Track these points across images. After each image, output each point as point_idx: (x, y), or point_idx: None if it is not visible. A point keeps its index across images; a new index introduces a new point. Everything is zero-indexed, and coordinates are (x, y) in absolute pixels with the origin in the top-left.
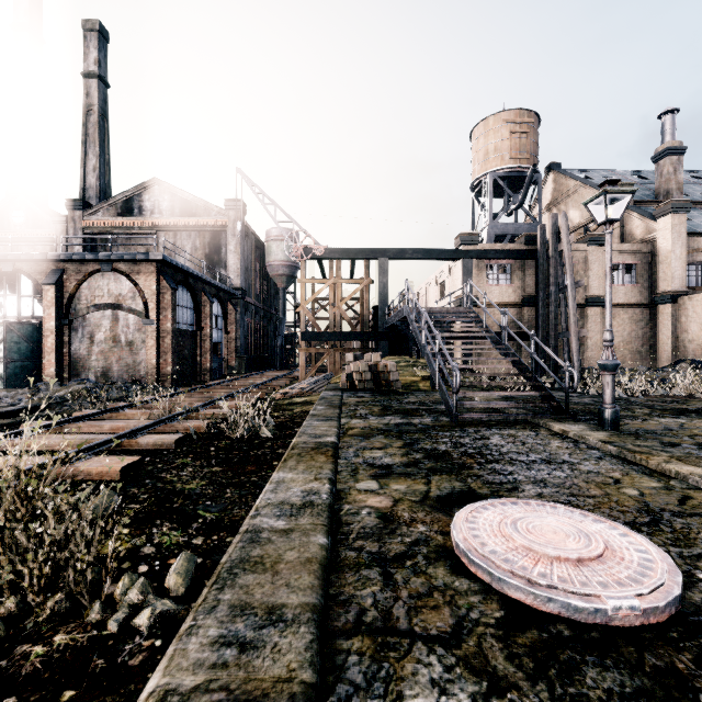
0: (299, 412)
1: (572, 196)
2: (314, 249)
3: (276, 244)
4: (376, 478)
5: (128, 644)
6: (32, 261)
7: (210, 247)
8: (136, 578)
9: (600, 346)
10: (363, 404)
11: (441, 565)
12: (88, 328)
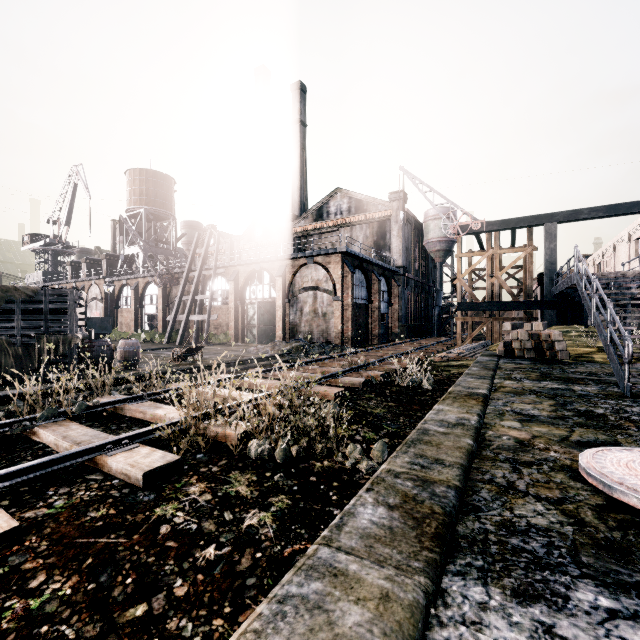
0: (456, 374)
1: None
2: (470, 225)
3: (434, 222)
4: (520, 421)
5: (357, 474)
6: (270, 262)
7: (377, 235)
8: (356, 447)
9: None
10: (519, 369)
11: (562, 473)
12: (299, 304)
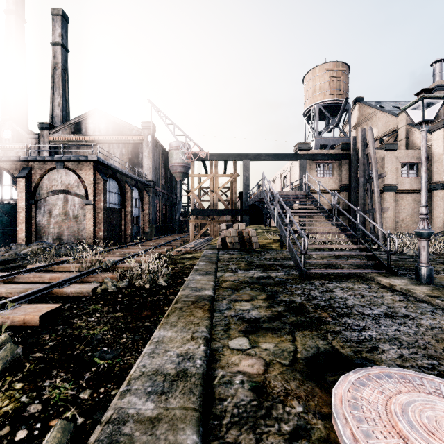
0: (188, 265)
1: (371, 119)
2: (199, 153)
3: (176, 152)
4: (247, 334)
5: None
6: (10, 161)
7: (131, 153)
8: None
9: (393, 218)
10: (233, 260)
11: None
12: (47, 206)
